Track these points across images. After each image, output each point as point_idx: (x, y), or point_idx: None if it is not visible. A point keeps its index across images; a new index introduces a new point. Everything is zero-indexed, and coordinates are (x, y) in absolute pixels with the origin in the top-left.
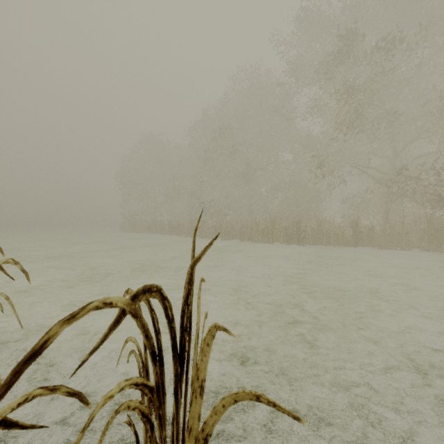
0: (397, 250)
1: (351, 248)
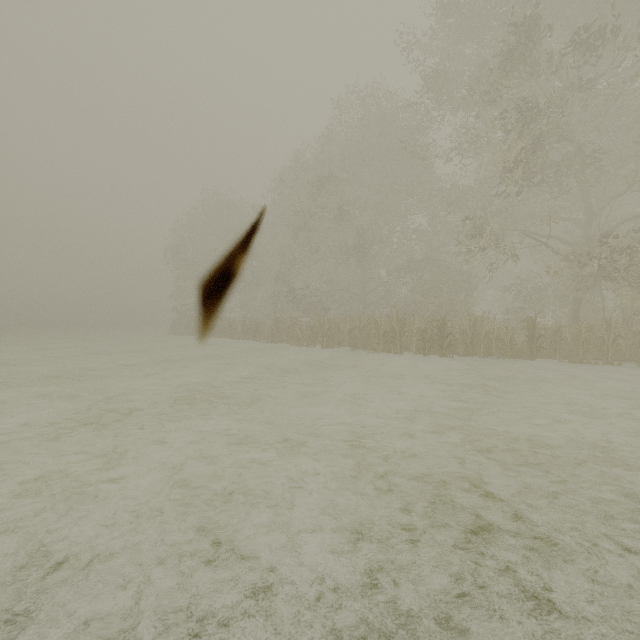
0: (600, 365)
1: (525, 362)
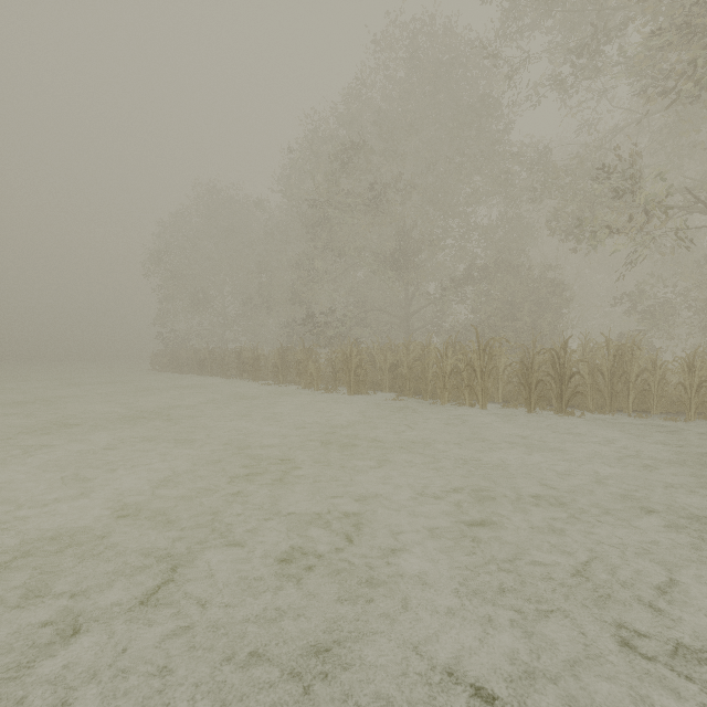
0: None
1: None
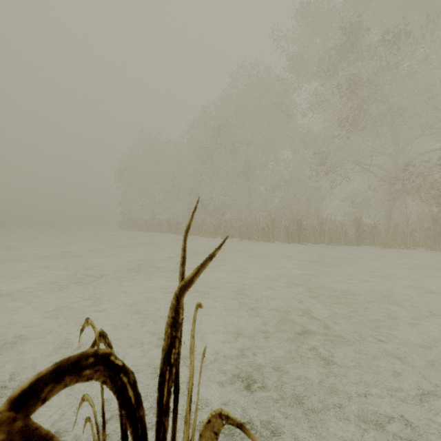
0: (402, 249)
1: (353, 247)
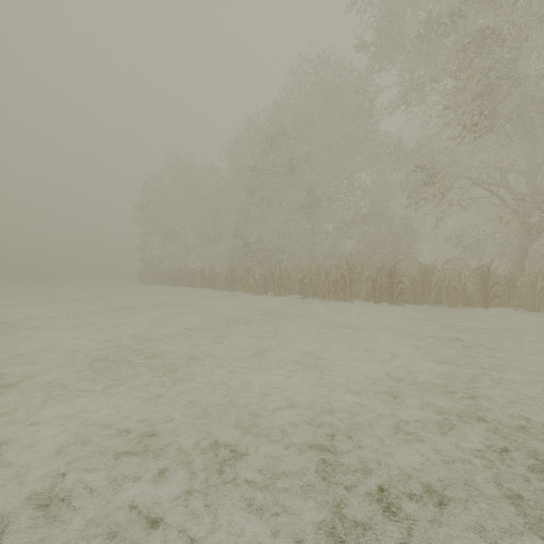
0: None
1: (479, 310)
